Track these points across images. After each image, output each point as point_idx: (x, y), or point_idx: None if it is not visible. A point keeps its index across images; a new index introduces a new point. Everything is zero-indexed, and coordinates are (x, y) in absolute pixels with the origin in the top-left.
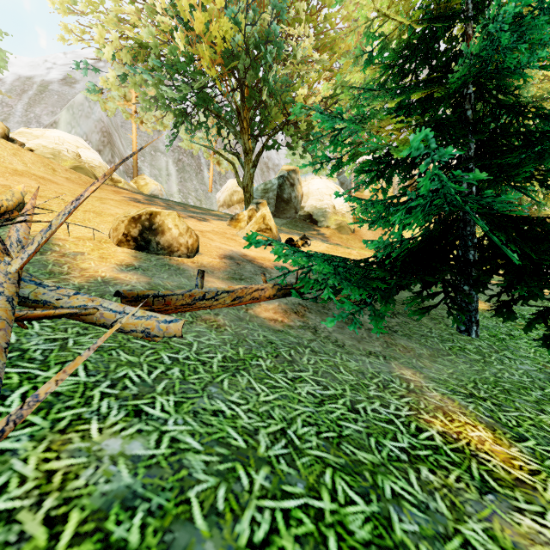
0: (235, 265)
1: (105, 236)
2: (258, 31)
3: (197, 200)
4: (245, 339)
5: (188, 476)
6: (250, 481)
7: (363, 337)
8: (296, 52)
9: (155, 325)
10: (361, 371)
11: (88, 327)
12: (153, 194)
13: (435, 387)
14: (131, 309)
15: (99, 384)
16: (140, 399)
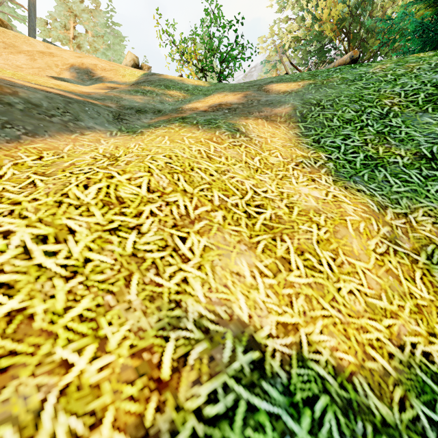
0: None
1: None
2: (358, 0)
3: None
4: None
5: None
6: None
7: None
8: None
9: None
10: None
11: None
12: None
13: None
14: None
15: None
16: None
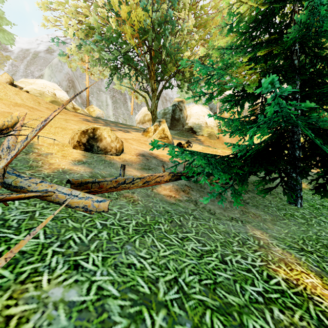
0: (146, 160)
1: (66, 143)
2: (160, 16)
3: (124, 120)
4: (151, 209)
5: (108, 318)
6: (152, 322)
7: (227, 207)
8: (183, 28)
9: (91, 203)
10: (227, 232)
11: (49, 203)
12: (98, 116)
13: (277, 243)
14: (75, 192)
15: (52, 244)
16: (79, 255)
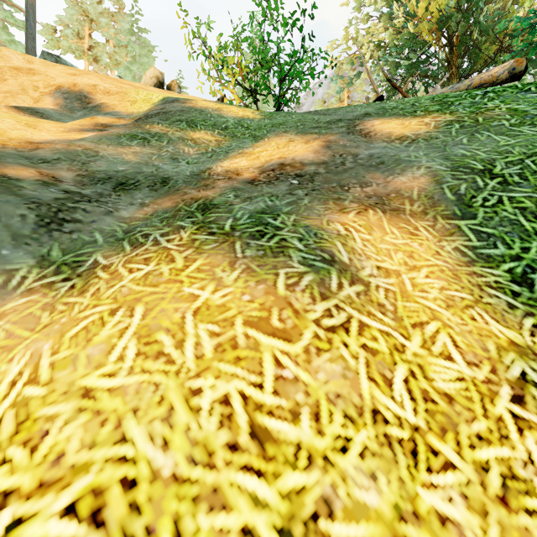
0: None
1: None
2: None
3: None
4: None
5: None
6: None
7: None
8: None
9: None
10: None
11: None
12: None
13: None
14: None
15: None
16: None
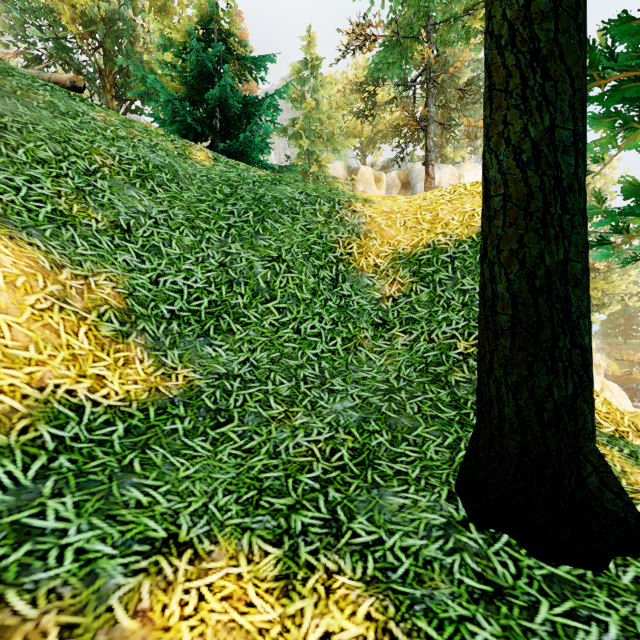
0: None
1: None
2: (114, 10)
3: None
4: None
5: None
6: None
7: None
8: (148, 37)
9: None
10: None
11: None
12: None
13: None
14: None
15: None
16: None
